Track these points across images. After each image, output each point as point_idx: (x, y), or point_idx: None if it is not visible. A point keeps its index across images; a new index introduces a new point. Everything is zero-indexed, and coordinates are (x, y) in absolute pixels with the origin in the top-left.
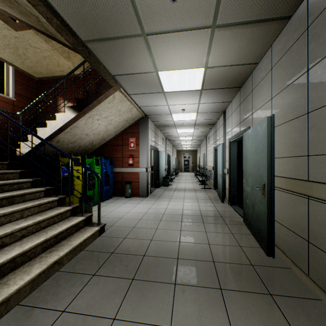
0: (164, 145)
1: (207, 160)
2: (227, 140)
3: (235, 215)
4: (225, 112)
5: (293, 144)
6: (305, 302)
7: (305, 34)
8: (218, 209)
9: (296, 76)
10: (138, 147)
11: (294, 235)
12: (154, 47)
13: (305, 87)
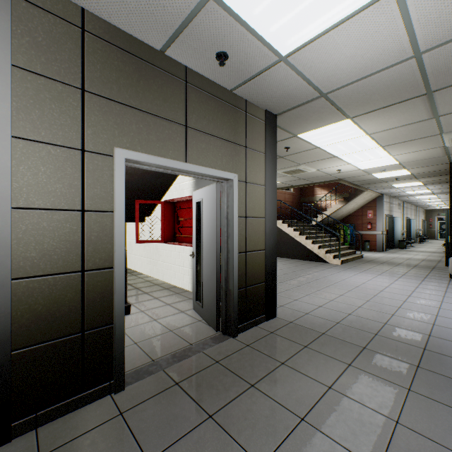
0: (401, 209)
1: None
2: None
3: None
4: None
5: None
6: (444, 270)
7: None
8: (442, 259)
9: None
10: (375, 217)
11: None
12: (389, 182)
13: None
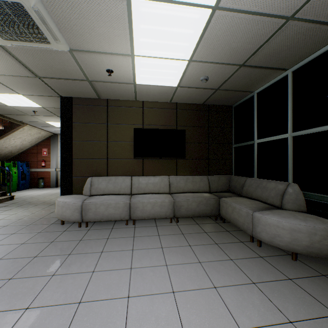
0: None
1: None
2: None
3: None
4: None
5: None
6: None
7: None
8: None
9: None
10: (50, 155)
11: None
12: (37, 117)
13: None
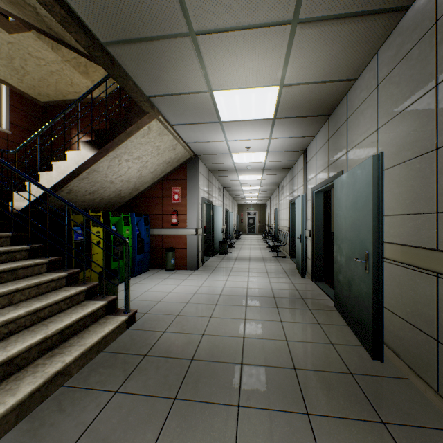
0: (221, 197)
1: (280, 218)
2: (310, 190)
3: (321, 296)
4: (307, 151)
5: (413, 196)
6: (437, 435)
7: (433, 32)
8: (298, 287)
9: (417, 94)
10: (185, 200)
11: (413, 329)
12: (207, 53)
13: (433, 110)
